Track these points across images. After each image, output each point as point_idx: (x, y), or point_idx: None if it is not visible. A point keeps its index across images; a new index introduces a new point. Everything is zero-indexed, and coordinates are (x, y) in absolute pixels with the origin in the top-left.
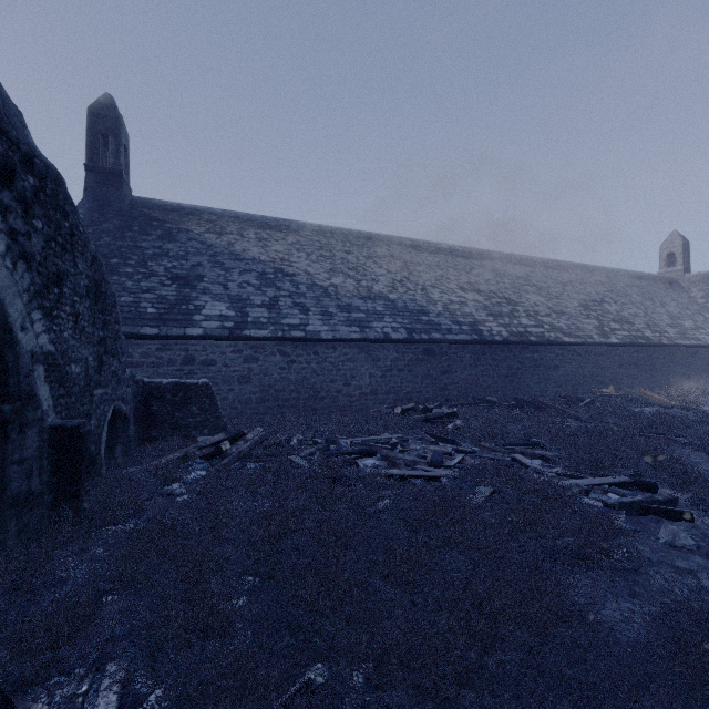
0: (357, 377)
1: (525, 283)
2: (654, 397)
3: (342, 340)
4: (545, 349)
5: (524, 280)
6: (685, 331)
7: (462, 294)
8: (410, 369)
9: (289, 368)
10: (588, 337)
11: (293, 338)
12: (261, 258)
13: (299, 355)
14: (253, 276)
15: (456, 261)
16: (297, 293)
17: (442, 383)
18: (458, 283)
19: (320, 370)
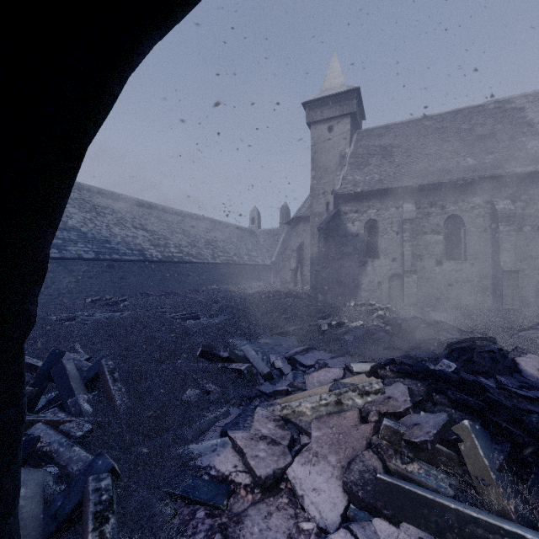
0: (56, 282)
1: (177, 226)
2: (231, 288)
3: None
4: (183, 265)
5: (176, 225)
6: (252, 258)
7: (135, 231)
8: (97, 277)
9: None
10: (206, 259)
11: None
12: None
13: None
14: None
15: (133, 208)
16: None
17: (120, 285)
18: (133, 223)
19: None
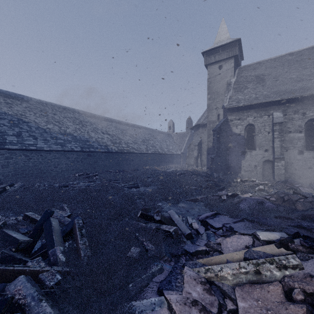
0: (60, 164)
1: (126, 132)
2: (157, 168)
3: (54, 150)
4: (129, 154)
5: (126, 131)
6: (169, 150)
7: (103, 135)
8: (82, 161)
9: (28, 161)
10: (142, 151)
11: (30, 149)
12: (9, 113)
13: (33, 156)
14: (6, 121)
15: (102, 122)
16: (31, 130)
17: (94, 166)
18: (101, 130)
19: (43, 162)
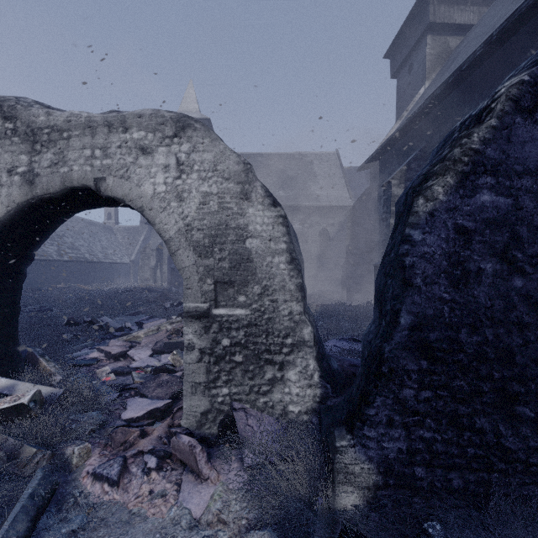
0: None
1: None
2: (83, 286)
3: None
4: None
5: None
6: (108, 255)
7: None
8: None
9: None
10: (50, 256)
11: None
12: None
13: None
14: None
15: None
16: None
17: None
18: None
19: None
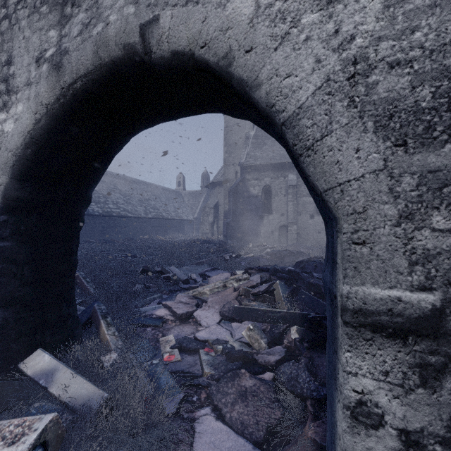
0: None
1: (114, 187)
2: (161, 238)
3: None
4: (120, 219)
5: (114, 186)
6: (178, 214)
7: None
8: None
9: None
10: (140, 214)
11: None
12: None
13: None
14: None
15: None
16: None
17: None
18: None
19: None
